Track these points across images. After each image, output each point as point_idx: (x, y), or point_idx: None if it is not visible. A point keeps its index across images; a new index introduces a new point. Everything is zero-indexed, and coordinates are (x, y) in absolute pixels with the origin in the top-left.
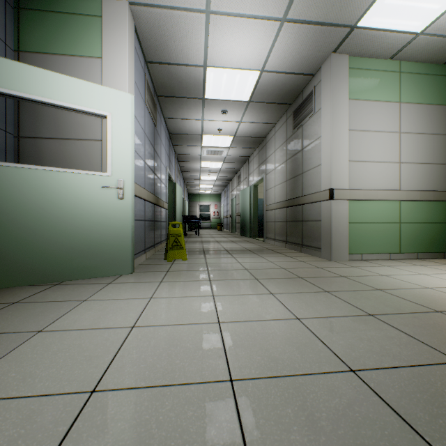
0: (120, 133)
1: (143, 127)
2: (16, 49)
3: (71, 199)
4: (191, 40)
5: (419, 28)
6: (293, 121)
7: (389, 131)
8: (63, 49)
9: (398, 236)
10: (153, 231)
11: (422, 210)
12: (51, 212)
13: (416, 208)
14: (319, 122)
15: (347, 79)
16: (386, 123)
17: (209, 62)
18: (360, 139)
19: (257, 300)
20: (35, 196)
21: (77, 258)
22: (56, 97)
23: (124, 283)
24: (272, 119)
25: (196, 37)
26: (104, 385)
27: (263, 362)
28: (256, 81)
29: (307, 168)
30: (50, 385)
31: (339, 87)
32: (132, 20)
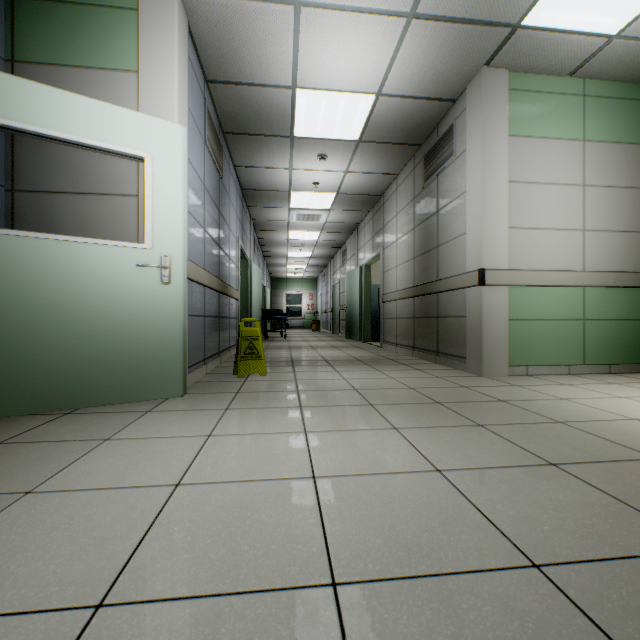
0: (166, 184)
1: (201, 177)
2: (9, 58)
3: (90, 284)
4: (273, 48)
5: (615, 28)
6: (423, 170)
7: (567, 183)
8: (79, 59)
9: (581, 340)
10: (218, 331)
11: (617, 300)
12: (59, 303)
13: (608, 298)
14: (463, 171)
15: (505, 105)
16: (563, 172)
17: (300, 81)
18: (525, 194)
19: (373, 439)
20: (33, 279)
21: (99, 374)
22: (66, 129)
23: (170, 412)
24: (392, 168)
25: (281, 42)
26: (120, 592)
27: (386, 550)
28: (369, 111)
29: (445, 239)
30: (28, 592)
31: (493, 118)
32: (184, 16)
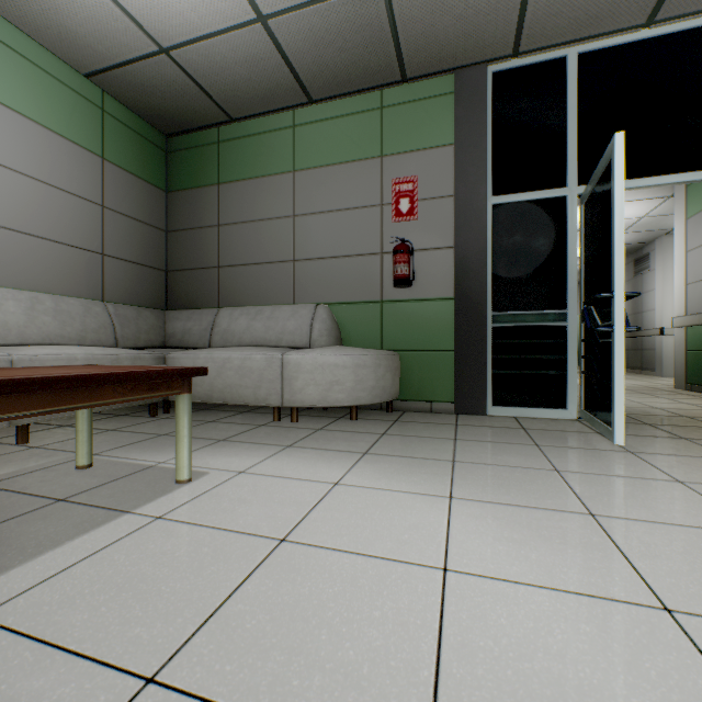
0: None
1: None
2: None
3: None
4: None
5: None
6: (633, 267)
7: None
8: None
9: None
10: None
11: None
12: None
13: None
14: (654, 279)
15: None
16: None
17: None
18: None
19: None
20: None
21: None
22: None
23: None
24: None
25: None
26: None
27: None
28: None
29: (645, 309)
30: None
31: (668, 258)
32: None
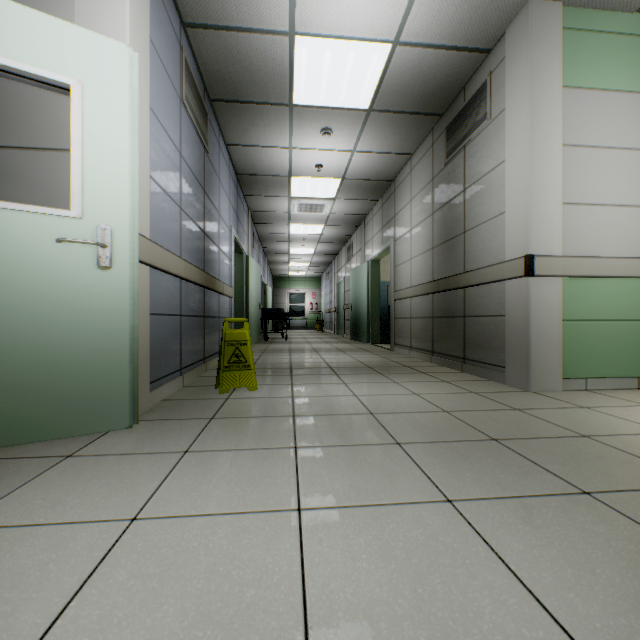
0: (104, 127)
1: (176, 142)
2: None
3: None
4: None
5: None
6: (445, 144)
7: (636, 147)
8: None
9: None
10: (202, 333)
11: None
12: None
13: None
14: (501, 136)
15: (559, 47)
16: (631, 133)
17: (299, 23)
18: (583, 161)
19: (419, 534)
20: None
21: None
22: None
23: (99, 458)
24: (406, 145)
25: None
26: None
27: None
28: (383, 67)
29: (475, 222)
30: None
31: (543, 63)
32: None
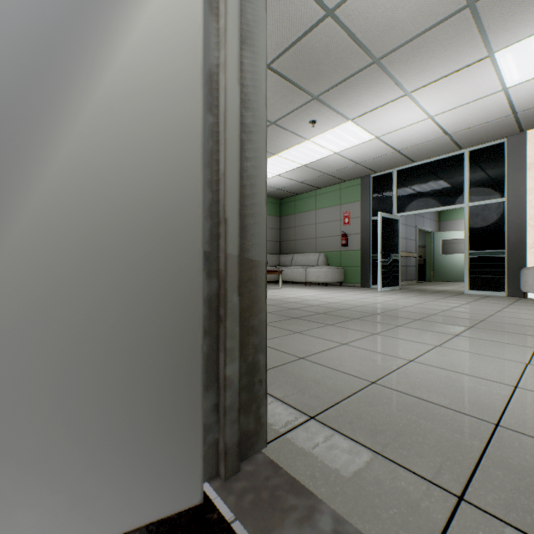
0: None
1: None
2: (438, 221)
3: (458, 261)
4: None
5: None
6: None
7: None
8: (452, 218)
9: None
10: None
11: None
12: (453, 264)
13: None
14: None
15: None
16: None
17: None
18: None
19: None
20: (450, 261)
21: (460, 276)
22: (454, 237)
23: None
24: None
25: None
26: None
27: None
28: None
29: None
30: None
31: None
32: None
